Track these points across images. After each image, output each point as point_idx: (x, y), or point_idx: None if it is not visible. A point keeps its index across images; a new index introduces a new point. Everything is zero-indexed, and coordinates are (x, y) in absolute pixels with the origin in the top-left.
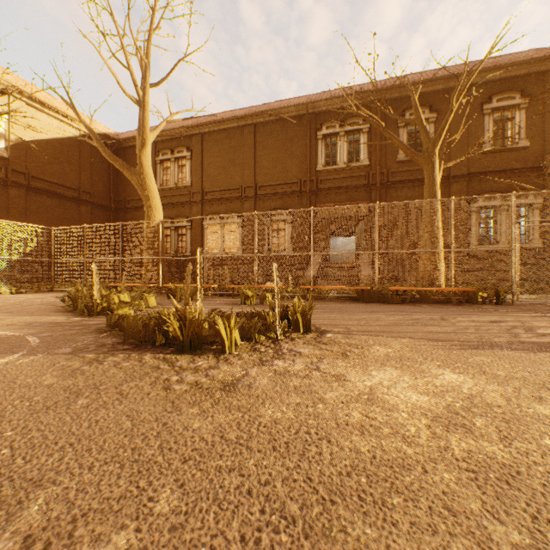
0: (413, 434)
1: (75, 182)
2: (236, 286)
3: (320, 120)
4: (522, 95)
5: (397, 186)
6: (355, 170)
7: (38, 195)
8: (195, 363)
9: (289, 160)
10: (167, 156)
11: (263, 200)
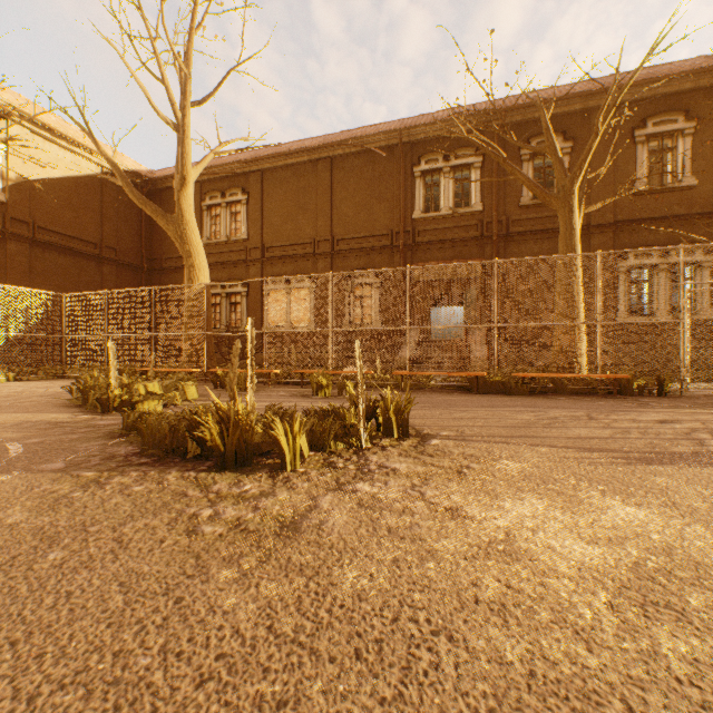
0: (591, 623)
1: (95, 235)
2: (306, 372)
3: (417, 152)
4: (692, 114)
5: (520, 239)
6: (464, 218)
7: (46, 251)
8: (240, 486)
9: (376, 205)
10: (216, 201)
11: (342, 258)
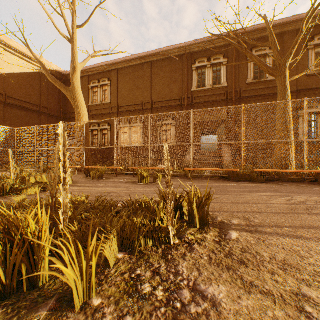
0: None
1: (37, 101)
2: (136, 168)
3: (194, 58)
4: None
5: (246, 100)
6: (217, 90)
7: (12, 108)
8: None
9: (173, 84)
10: (95, 84)
11: (156, 111)
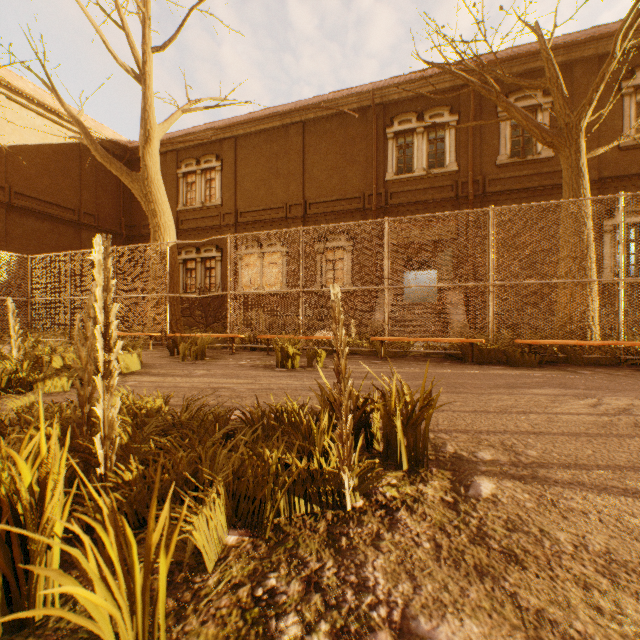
0: None
1: (74, 201)
2: (272, 337)
3: (390, 113)
4: None
5: (497, 199)
6: (438, 179)
7: (23, 216)
8: None
9: (348, 168)
10: (191, 168)
11: (314, 222)
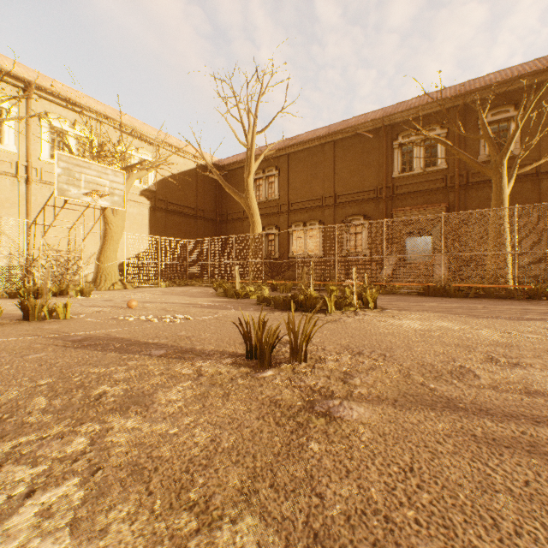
0: (407, 331)
1: (193, 203)
2: (322, 283)
3: (395, 131)
4: None
5: (477, 187)
6: (432, 174)
7: (172, 215)
8: (315, 315)
9: (365, 170)
10: (259, 176)
11: (341, 208)
